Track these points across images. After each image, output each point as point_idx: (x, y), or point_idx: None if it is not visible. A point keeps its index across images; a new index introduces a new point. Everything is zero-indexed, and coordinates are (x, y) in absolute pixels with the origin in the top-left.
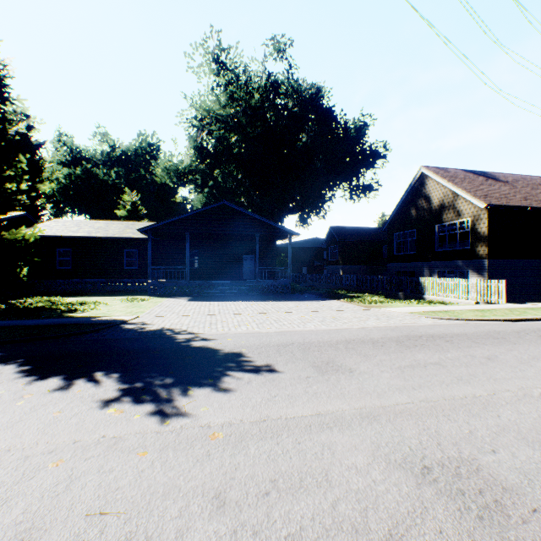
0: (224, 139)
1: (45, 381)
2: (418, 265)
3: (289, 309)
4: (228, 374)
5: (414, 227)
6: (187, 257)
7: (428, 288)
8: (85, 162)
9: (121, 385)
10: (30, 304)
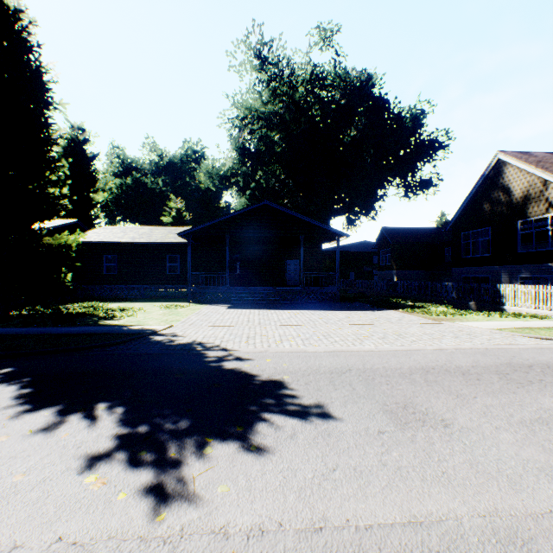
0: (266, 137)
1: (34, 414)
2: (494, 270)
3: (339, 321)
4: (264, 419)
5: (488, 225)
6: (227, 262)
7: (510, 297)
8: (135, 172)
9: (120, 429)
10: (74, 310)
